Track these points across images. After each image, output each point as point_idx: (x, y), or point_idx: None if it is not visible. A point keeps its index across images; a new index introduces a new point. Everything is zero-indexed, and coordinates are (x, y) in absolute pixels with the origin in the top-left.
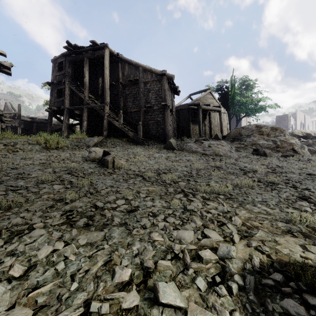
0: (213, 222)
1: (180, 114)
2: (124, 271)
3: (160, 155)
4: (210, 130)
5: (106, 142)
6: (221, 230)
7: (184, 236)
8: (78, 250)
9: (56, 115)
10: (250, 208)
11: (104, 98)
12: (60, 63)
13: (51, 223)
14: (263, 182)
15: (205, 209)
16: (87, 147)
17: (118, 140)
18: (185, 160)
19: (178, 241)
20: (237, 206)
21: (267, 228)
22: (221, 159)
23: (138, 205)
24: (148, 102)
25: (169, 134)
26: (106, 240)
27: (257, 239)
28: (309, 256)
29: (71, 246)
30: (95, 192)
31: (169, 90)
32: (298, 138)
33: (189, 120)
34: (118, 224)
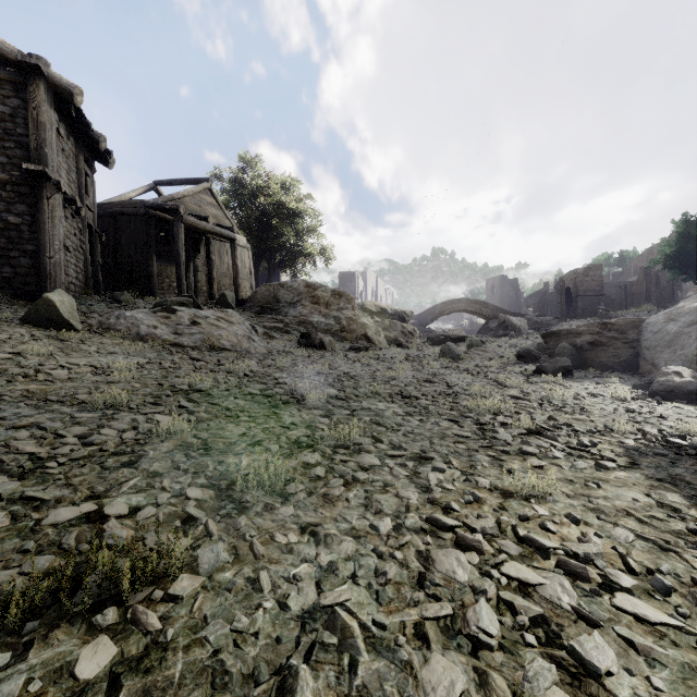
0: None
1: (123, 227)
2: None
3: None
4: (209, 283)
5: None
6: None
7: None
8: None
9: None
10: None
11: None
12: None
13: None
14: (321, 448)
15: None
16: None
17: None
18: (87, 369)
19: None
20: None
21: None
22: (222, 361)
23: None
24: None
25: (60, 275)
26: None
27: None
28: None
29: None
30: None
31: (62, 133)
32: (371, 315)
33: (150, 247)
34: None
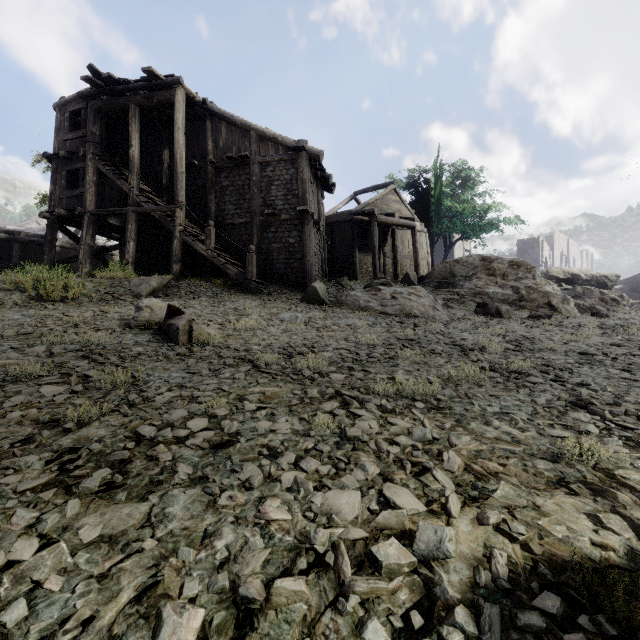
0: (403, 467)
1: (336, 231)
2: (186, 618)
3: (293, 315)
4: (394, 265)
5: (179, 287)
6: (422, 486)
7: (340, 505)
8: (74, 558)
9: (64, 227)
10: (479, 429)
11: (175, 193)
12: (76, 113)
13: (16, 487)
14: (500, 371)
15: (385, 434)
16: (135, 297)
17: (204, 283)
18: (346, 326)
19: (325, 518)
20: (452, 425)
21: (516, 477)
22: (417, 324)
23: (237, 430)
24: (269, 205)
25: (313, 271)
26: (151, 525)
27: (499, 504)
28: (609, 541)
29: (57, 547)
30: (141, 400)
31: (312, 182)
32: (557, 283)
33: (354, 244)
34: (187, 481)
